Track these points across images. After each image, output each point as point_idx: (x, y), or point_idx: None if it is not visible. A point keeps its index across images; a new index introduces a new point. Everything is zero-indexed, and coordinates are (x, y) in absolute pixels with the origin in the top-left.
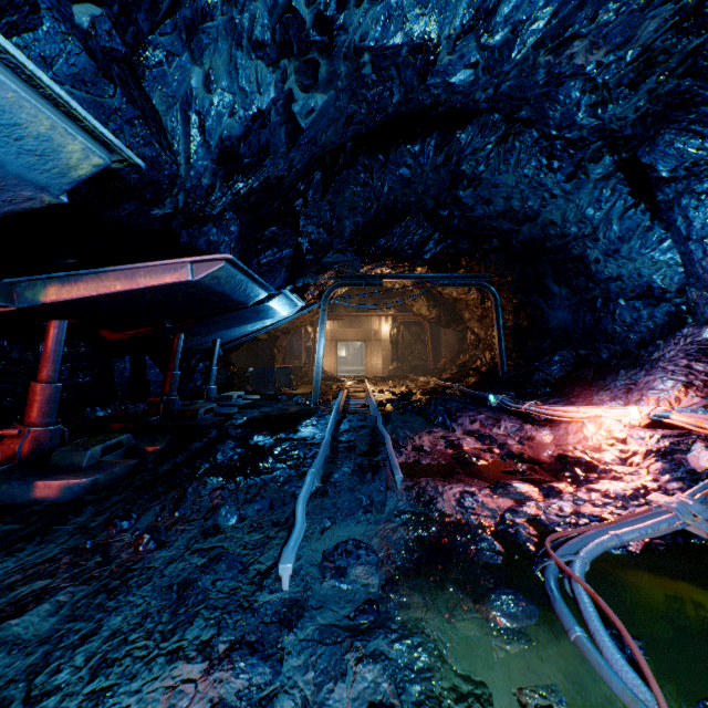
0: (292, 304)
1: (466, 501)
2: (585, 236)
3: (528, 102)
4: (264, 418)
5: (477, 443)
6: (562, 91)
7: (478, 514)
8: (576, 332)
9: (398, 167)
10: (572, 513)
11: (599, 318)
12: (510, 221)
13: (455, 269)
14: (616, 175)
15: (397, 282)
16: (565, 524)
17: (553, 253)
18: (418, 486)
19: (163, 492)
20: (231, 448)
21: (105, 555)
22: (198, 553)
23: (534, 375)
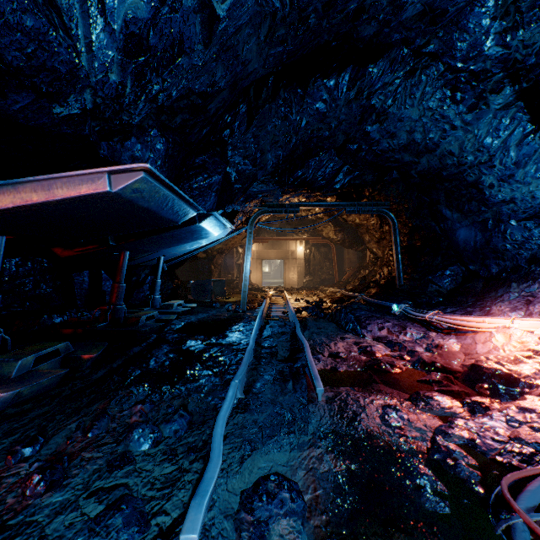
0: (222, 226)
1: (391, 418)
2: (481, 163)
3: (437, 34)
4: (199, 323)
5: (386, 348)
6: (473, 19)
7: (407, 436)
8: (467, 250)
9: (315, 101)
10: (512, 439)
11: (489, 237)
12: (411, 154)
13: (359, 199)
14: (517, 104)
15: (310, 211)
16: (508, 453)
17: (449, 181)
18: (339, 397)
19: (85, 405)
20: (165, 353)
21: None
22: (96, 496)
23: (429, 287)
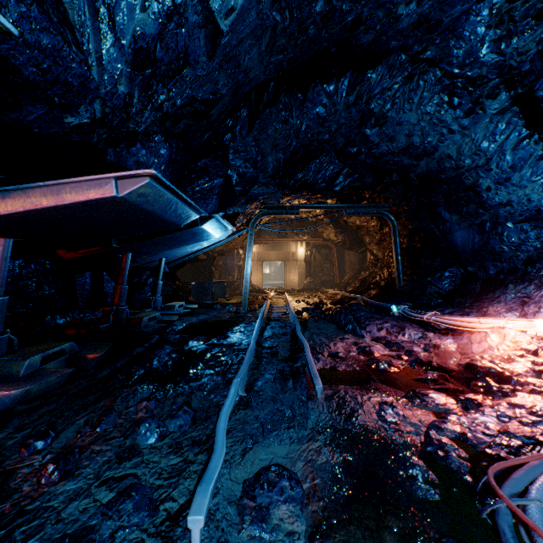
0: (223, 228)
1: (387, 414)
2: (479, 167)
3: (434, 41)
4: (201, 325)
5: (385, 349)
6: (468, 27)
7: (401, 431)
8: (466, 252)
9: (315, 106)
10: (501, 433)
11: (487, 239)
12: (410, 157)
13: (359, 201)
14: (512, 109)
15: (311, 213)
16: (497, 446)
17: (447, 184)
18: (338, 395)
19: (92, 402)
20: (167, 353)
21: (3, 489)
22: (107, 485)
23: (428, 288)
